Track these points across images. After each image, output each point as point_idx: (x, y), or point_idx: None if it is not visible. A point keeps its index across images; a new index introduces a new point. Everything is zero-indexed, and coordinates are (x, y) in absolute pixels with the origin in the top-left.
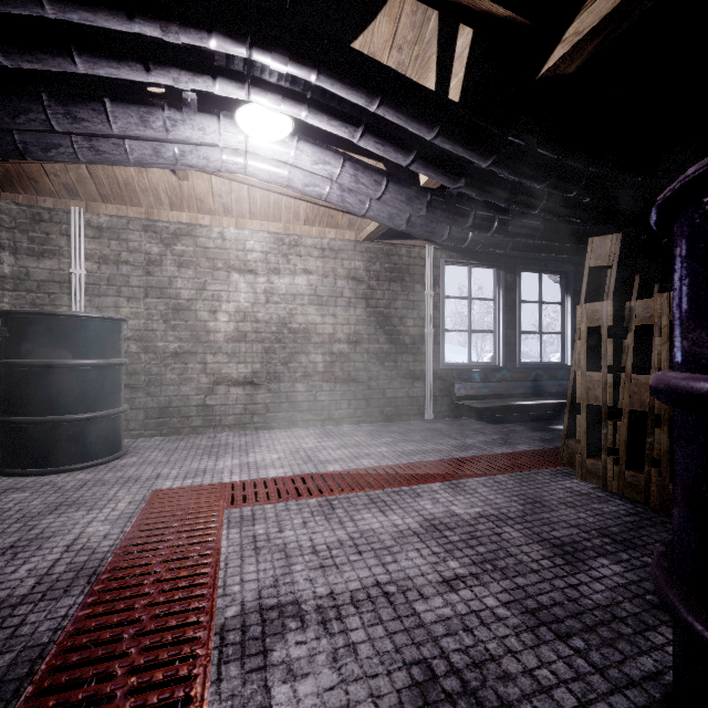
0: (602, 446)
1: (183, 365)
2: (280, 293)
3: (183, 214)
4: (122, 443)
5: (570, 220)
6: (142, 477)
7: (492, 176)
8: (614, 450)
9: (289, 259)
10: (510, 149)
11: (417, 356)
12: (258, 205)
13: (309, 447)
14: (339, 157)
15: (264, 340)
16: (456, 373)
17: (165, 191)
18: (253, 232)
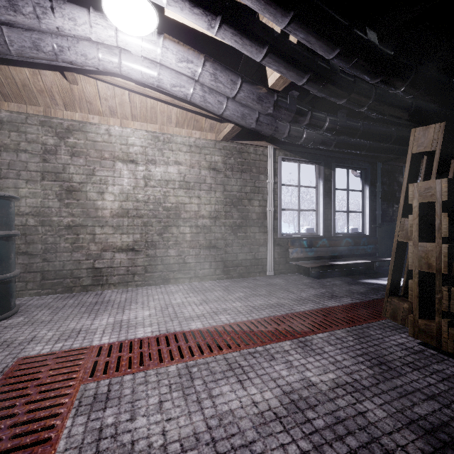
0: (436, 309)
1: (75, 236)
2: (156, 179)
3: (76, 113)
4: (11, 304)
5: (379, 124)
6: (16, 340)
7: (333, 73)
8: (447, 313)
9: (163, 152)
10: (355, 40)
11: (261, 228)
12: (138, 108)
13: (177, 303)
14: (200, 57)
15: (143, 215)
16: (290, 241)
17: (58, 93)
18: (134, 131)
